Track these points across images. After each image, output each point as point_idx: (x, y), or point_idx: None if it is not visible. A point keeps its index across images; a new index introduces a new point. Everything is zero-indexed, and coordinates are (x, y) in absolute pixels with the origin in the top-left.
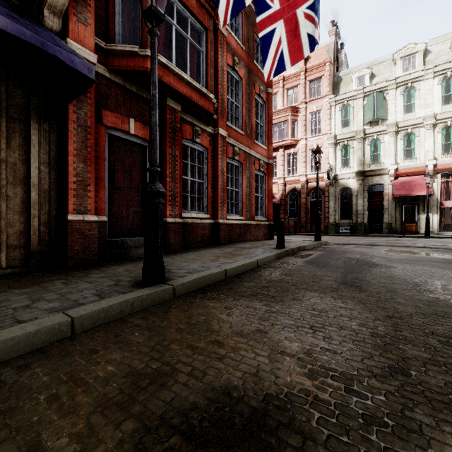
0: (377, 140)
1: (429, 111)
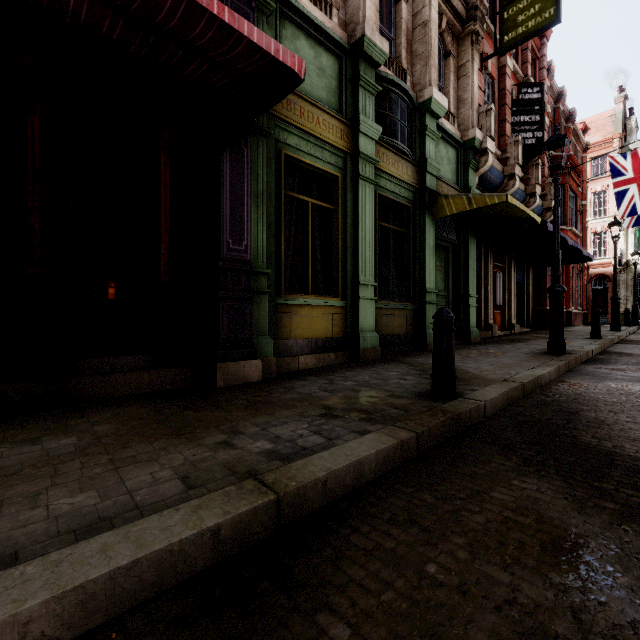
0: None
1: None
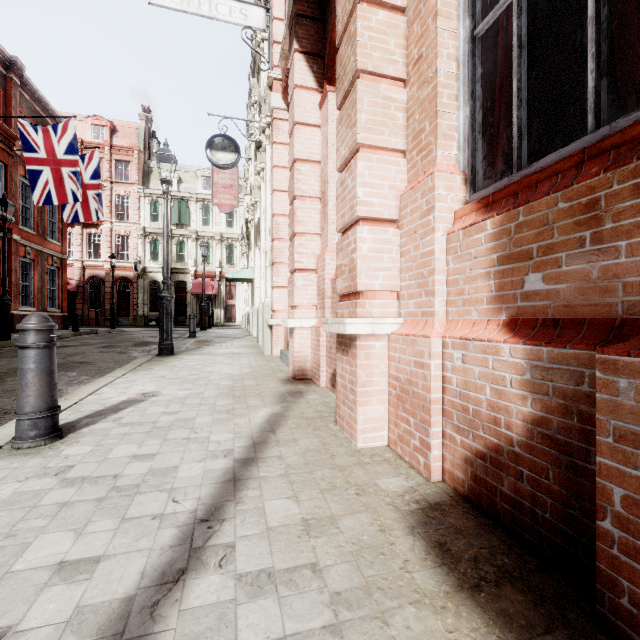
0: (183, 241)
1: (219, 229)
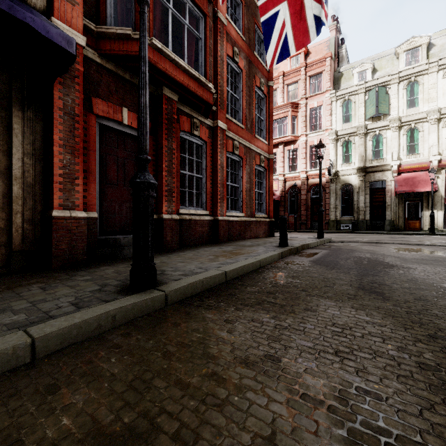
0: (379, 135)
1: (433, 106)
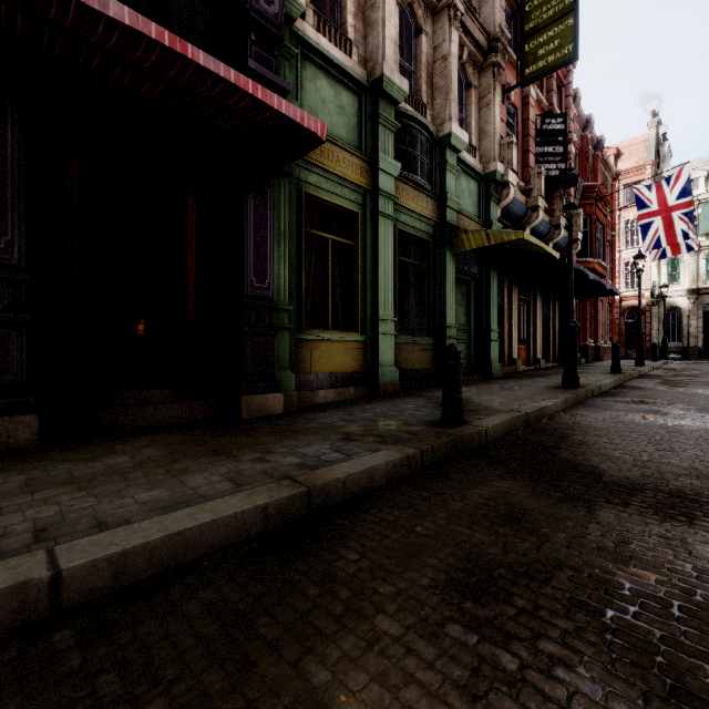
0: None
1: None
